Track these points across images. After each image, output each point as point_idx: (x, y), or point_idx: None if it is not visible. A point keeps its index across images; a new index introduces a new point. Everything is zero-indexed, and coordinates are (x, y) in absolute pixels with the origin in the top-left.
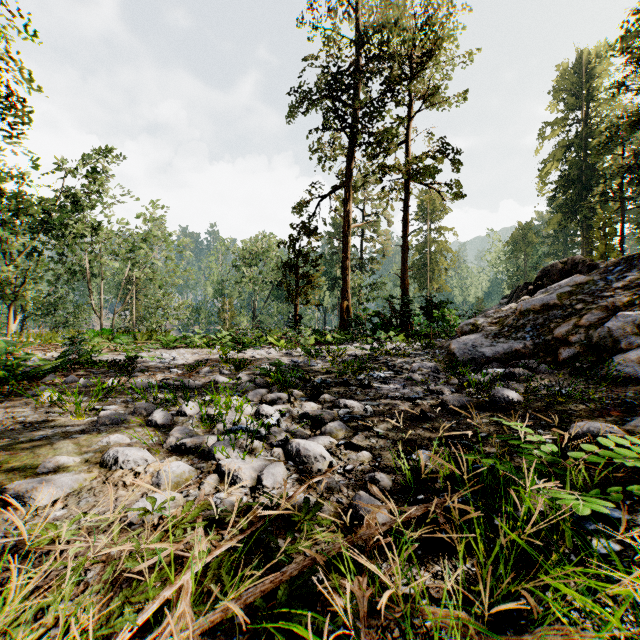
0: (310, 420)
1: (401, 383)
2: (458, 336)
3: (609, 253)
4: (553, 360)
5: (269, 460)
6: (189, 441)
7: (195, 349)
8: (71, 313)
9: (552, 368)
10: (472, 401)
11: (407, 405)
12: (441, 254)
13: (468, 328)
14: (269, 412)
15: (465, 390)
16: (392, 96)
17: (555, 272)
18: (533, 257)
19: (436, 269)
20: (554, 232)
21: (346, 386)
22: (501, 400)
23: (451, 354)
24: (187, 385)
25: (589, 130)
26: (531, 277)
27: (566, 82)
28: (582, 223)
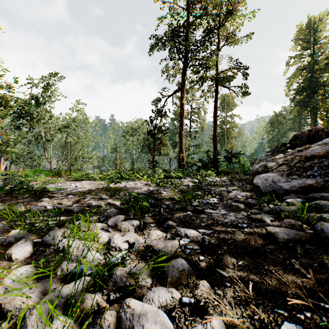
0: (154, 253)
1: (225, 209)
2: (255, 174)
3: None
4: None
5: None
6: (8, 301)
7: (93, 181)
8: (35, 160)
9: None
10: (300, 235)
11: (237, 234)
12: (232, 129)
13: (261, 169)
14: (118, 244)
15: (281, 219)
16: (207, 38)
17: (304, 136)
18: (282, 130)
19: (230, 137)
20: (293, 117)
21: (184, 211)
22: None
23: (255, 186)
24: (70, 210)
25: (314, 60)
26: (281, 141)
27: (302, 34)
28: (310, 111)
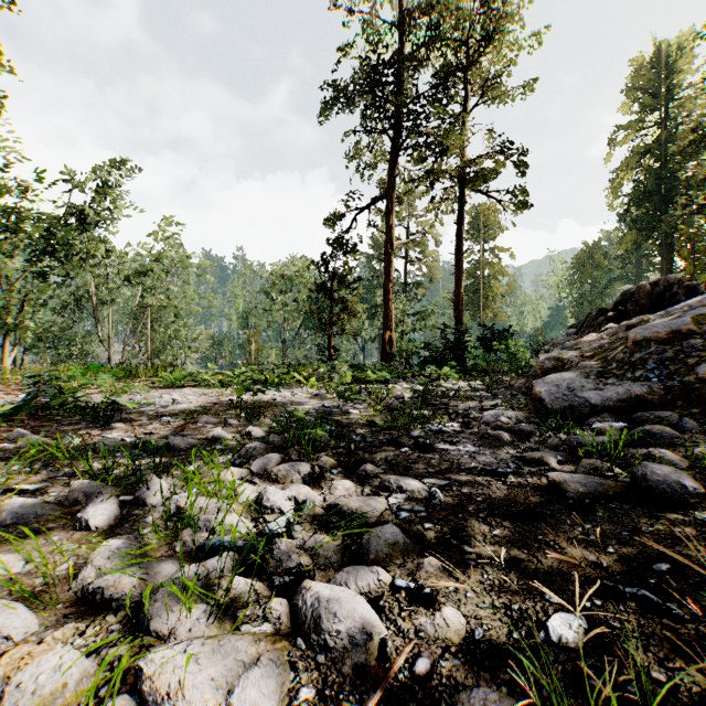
0: (343, 518)
1: (474, 443)
2: (537, 374)
3: (698, 274)
4: (700, 412)
5: (255, 643)
6: (110, 584)
7: (206, 389)
8: (76, 345)
9: (700, 424)
10: (607, 485)
11: (495, 486)
12: (496, 278)
13: (551, 363)
14: (277, 503)
15: (579, 459)
16: (443, 90)
17: (643, 295)
18: (601, 281)
19: (490, 295)
20: (625, 253)
21: (396, 447)
22: (662, 487)
23: (536, 399)
24: (172, 444)
25: (669, 134)
26: (599, 304)
27: (642, 79)
28: (660, 241)
